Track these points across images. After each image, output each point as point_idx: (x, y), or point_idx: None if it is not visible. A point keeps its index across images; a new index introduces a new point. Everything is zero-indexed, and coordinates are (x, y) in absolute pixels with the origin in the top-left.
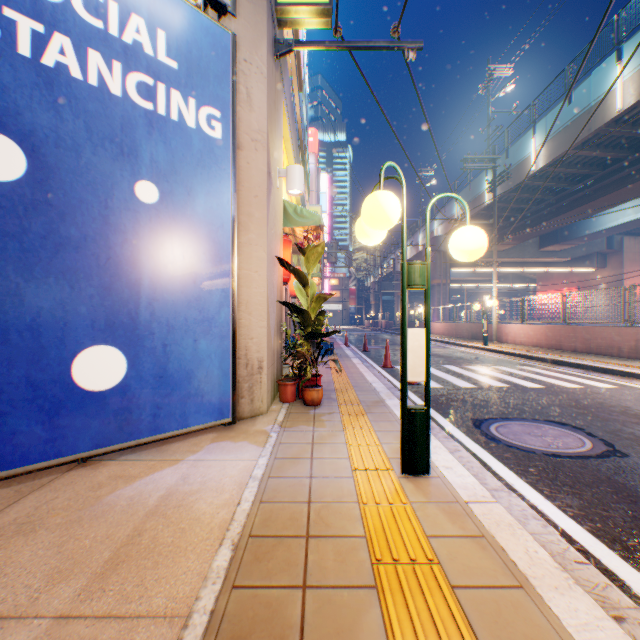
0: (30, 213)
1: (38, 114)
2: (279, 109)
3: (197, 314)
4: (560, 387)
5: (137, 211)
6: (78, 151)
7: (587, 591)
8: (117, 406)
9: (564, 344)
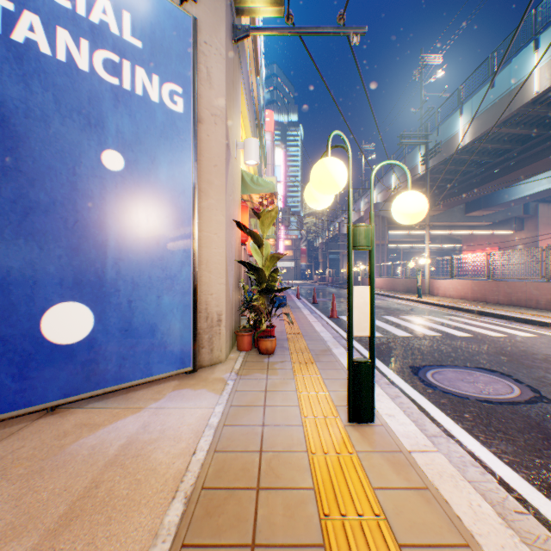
0: (0, 179)
1: (8, 86)
2: (237, 89)
3: (160, 272)
4: (487, 336)
5: (104, 178)
6: (47, 121)
7: (529, 544)
8: (84, 358)
9: (488, 297)
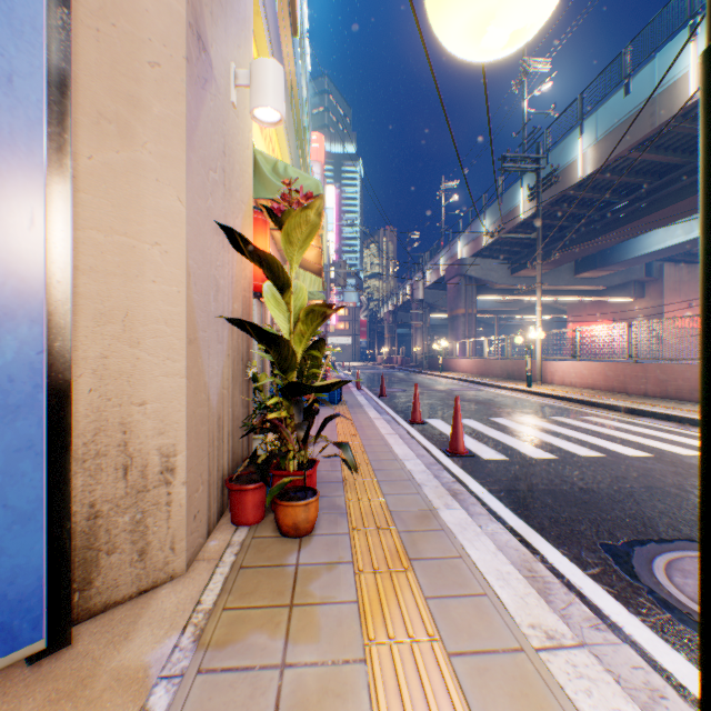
0: None
1: None
2: None
3: None
4: (677, 456)
5: None
6: None
7: None
8: None
9: (630, 386)
